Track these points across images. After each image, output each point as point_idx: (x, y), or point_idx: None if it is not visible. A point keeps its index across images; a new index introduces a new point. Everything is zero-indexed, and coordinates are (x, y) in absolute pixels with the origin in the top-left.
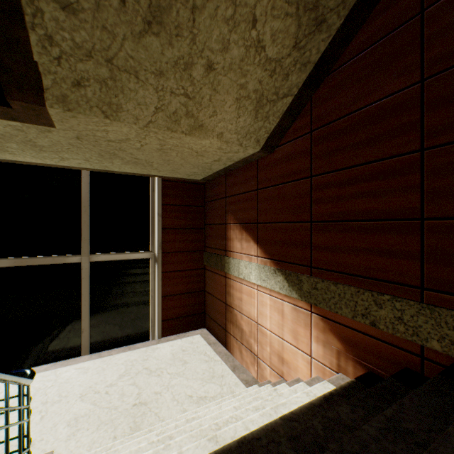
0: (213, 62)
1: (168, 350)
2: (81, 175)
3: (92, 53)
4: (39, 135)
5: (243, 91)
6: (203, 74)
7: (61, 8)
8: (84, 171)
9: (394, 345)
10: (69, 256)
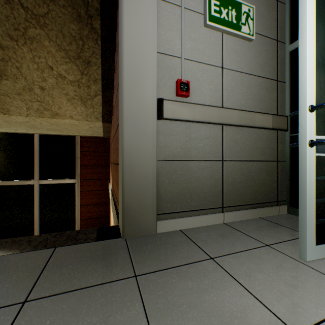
0: (43, 86)
1: None
2: (34, 136)
3: None
4: None
5: (69, 96)
6: (41, 91)
7: None
8: (35, 134)
9: None
10: (27, 180)
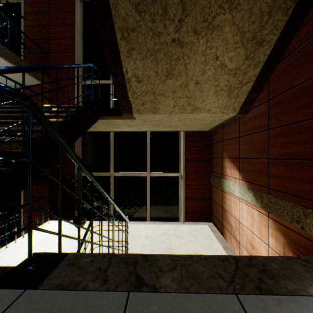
0: (198, 80)
1: (187, 229)
2: (146, 134)
3: (147, 92)
4: (130, 122)
5: (218, 87)
6: (194, 86)
7: (137, 82)
8: (147, 132)
9: None
10: (141, 173)
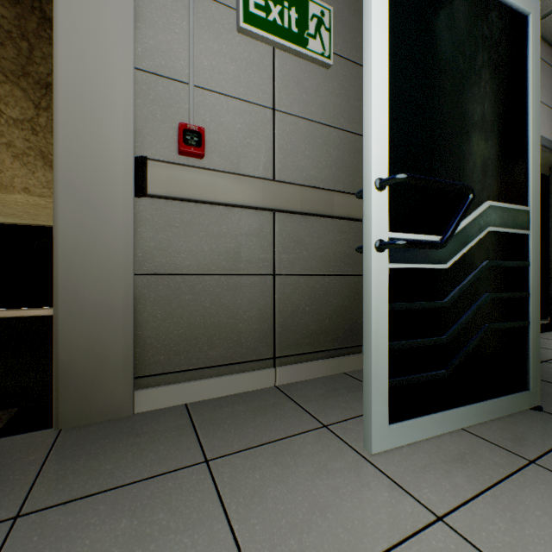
0: None
1: None
2: None
3: None
4: None
5: (15, 149)
6: None
7: None
8: None
9: None
10: None
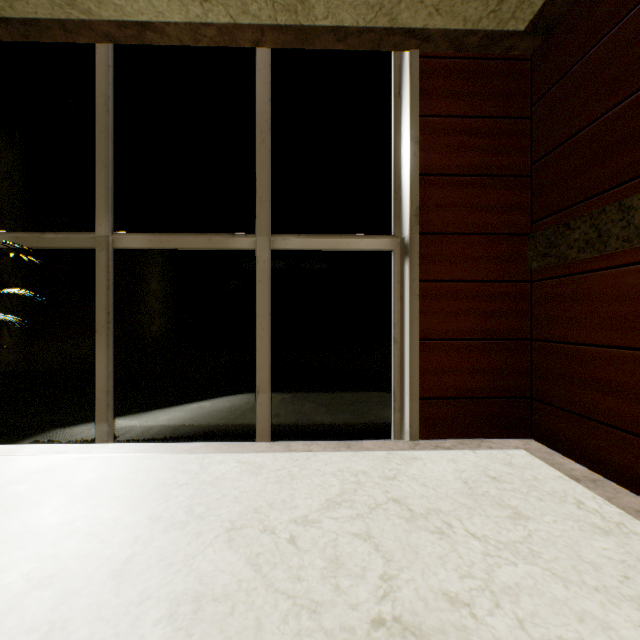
0: None
1: (446, 469)
2: (256, 68)
3: None
4: None
5: None
6: None
7: None
8: (259, 58)
9: None
10: (234, 236)
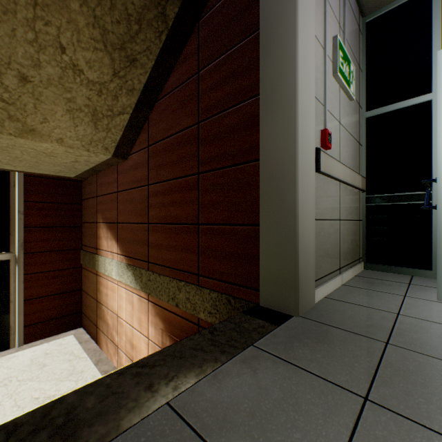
0: (28, 75)
1: (28, 357)
2: None
3: None
4: None
5: (73, 104)
6: (18, 83)
7: None
8: None
9: (187, 319)
10: None
